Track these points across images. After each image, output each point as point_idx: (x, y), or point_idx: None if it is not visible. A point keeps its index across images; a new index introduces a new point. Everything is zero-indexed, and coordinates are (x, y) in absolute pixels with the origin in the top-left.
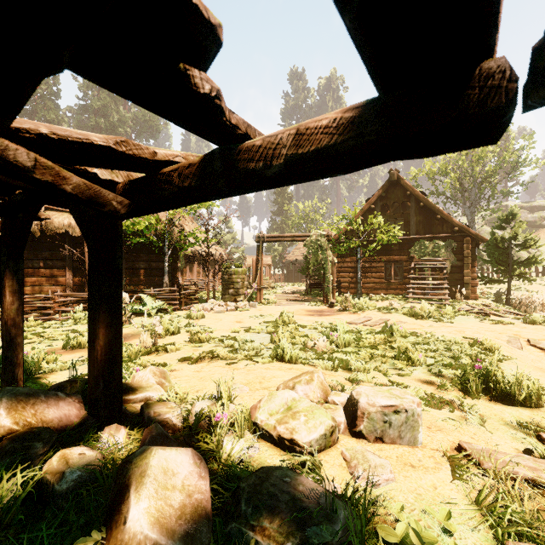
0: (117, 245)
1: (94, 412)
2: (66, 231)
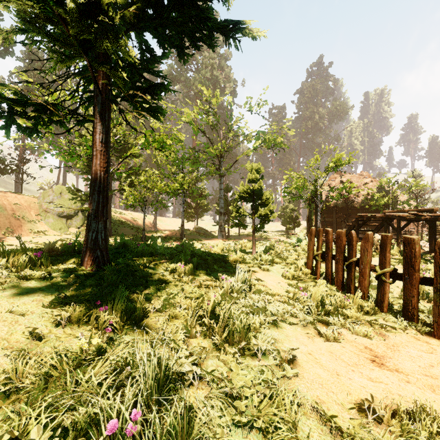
0: (435, 225)
1: (431, 252)
2: (335, 205)
